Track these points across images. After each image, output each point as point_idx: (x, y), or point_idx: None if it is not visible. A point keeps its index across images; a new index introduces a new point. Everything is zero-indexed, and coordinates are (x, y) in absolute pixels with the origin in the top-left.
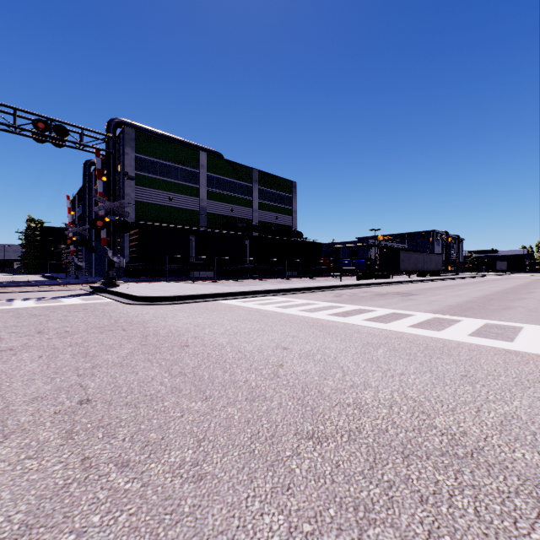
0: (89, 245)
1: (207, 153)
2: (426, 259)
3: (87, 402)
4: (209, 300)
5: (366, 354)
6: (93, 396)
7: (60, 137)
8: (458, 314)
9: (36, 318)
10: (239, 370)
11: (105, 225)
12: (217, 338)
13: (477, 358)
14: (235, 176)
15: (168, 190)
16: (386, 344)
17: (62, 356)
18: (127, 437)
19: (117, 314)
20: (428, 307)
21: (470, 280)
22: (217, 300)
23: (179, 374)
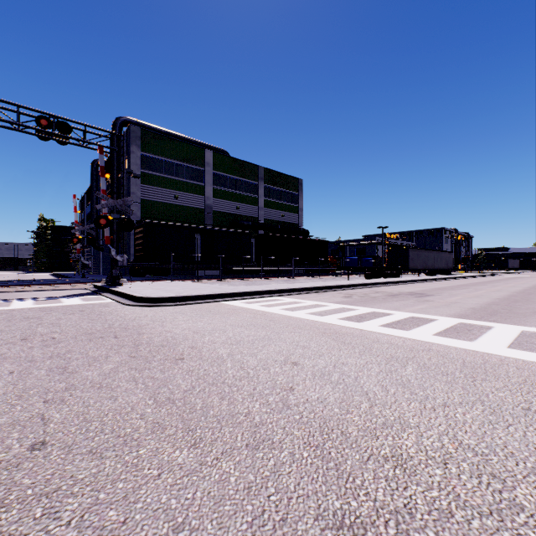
0: (97, 243)
1: (212, 150)
2: (436, 257)
3: (40, 447)
4: (212, 301)
5: (393, 374)
6: (51, 436)
7: (63, 135)
8: (486, 319)
9: (27, 321)
10: (239, 396)
11: (108, 223)
12: (217, 349)
13: (533, 380)
14: (241, 174)
15: (173, 188)
16: (414, 359)
17: (36, 372)
18: (75, 518)
19: (114, 317)
20: (449, 310)
21: (483, 279)
22: (220, 301)
23: (166, 401)
